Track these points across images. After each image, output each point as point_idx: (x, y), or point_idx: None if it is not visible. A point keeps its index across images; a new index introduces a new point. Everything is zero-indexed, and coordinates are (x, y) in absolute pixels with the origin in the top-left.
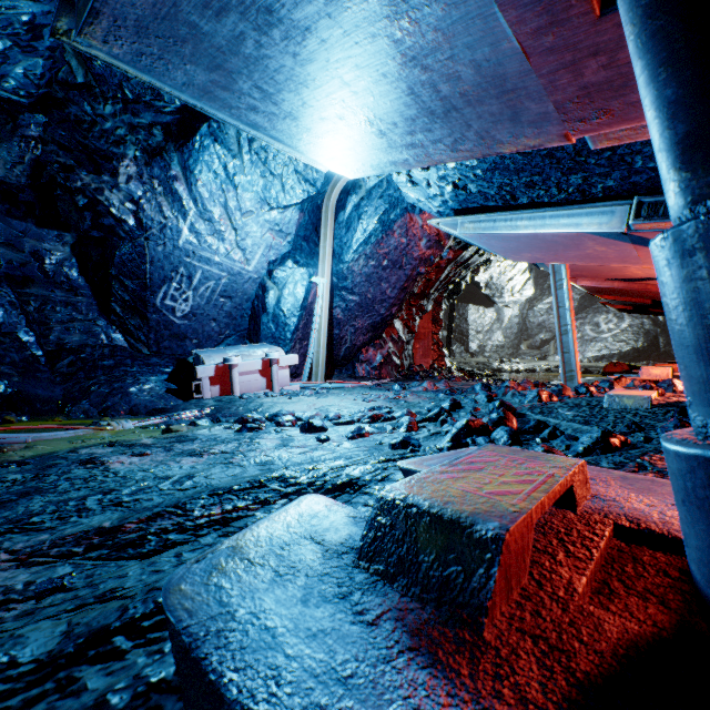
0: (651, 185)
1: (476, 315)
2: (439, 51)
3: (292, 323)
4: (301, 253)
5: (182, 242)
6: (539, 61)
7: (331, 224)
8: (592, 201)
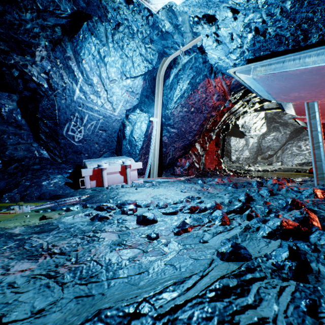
0: None
1: (235, 142)
2: None
3: (139, 144)
4: (144, 105)
5: (76, 98)
6: None
7: (161, 87)
8: None
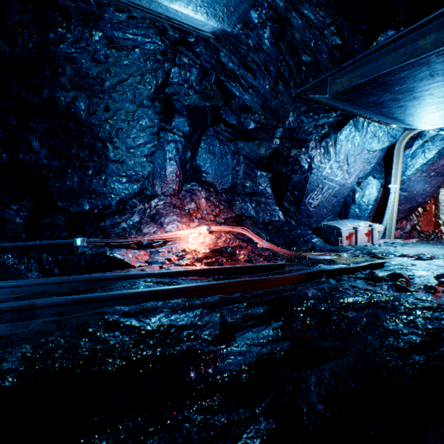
0: None
1: None
2: None
3: (368, 208)
4: (376, 172)
5: (324, 173)
6: None
7: (401, 156)
8: None
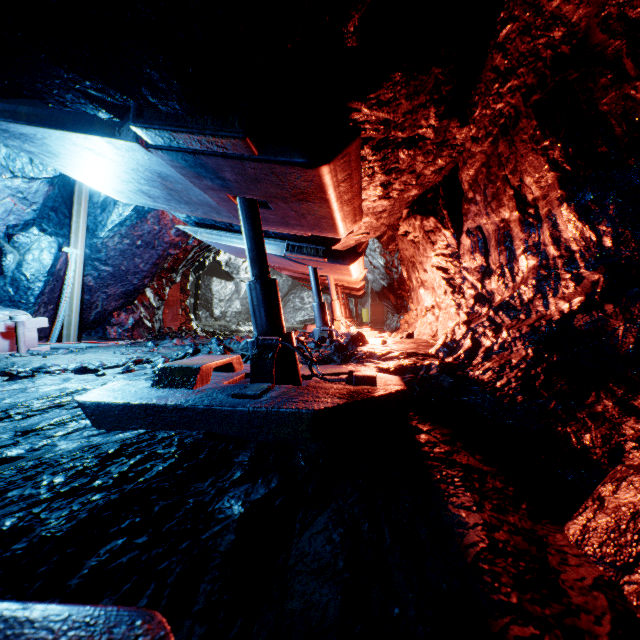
0: (292, 237)
1: (219, 287)
2: (183, 192)
3: (37, 287)
4: (49, 222)
5: None
6: (223, 206)
7: (85, 203)
8: (271, 237)
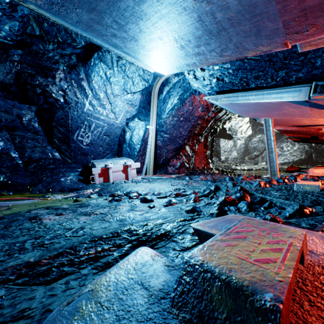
0: (323, 75)
1: (224, 143)
2: None
3: (137, 147)
4: (141, 114)
5: (86, 109)
6: None
7: (156, 100)
8: (289, 85)
